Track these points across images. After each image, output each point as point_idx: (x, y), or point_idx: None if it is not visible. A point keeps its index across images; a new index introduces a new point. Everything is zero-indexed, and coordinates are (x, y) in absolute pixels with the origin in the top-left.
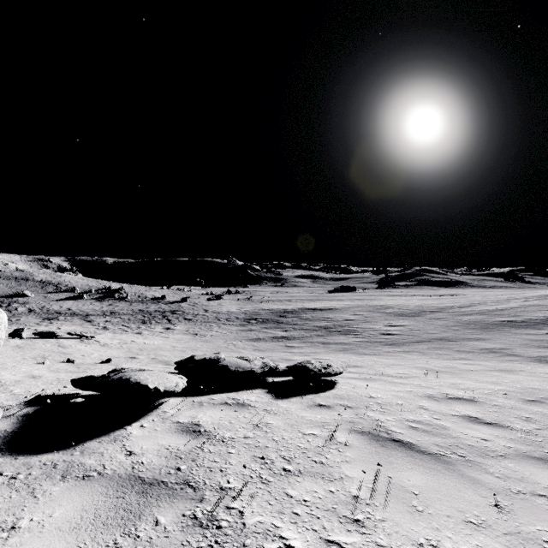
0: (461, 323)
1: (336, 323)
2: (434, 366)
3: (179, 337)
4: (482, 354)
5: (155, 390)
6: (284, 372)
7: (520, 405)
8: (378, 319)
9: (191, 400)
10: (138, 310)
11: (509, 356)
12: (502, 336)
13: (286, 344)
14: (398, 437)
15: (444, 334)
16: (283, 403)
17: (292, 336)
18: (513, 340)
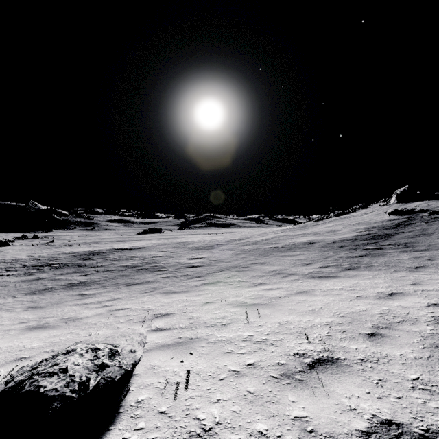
0: (245, 251)
1: (144, 260)
2: (245, 299)
3: None
4: (272, 276)
5: None
6: None
7: (376, 349)
8: (182, 254)
9: None
10: None
11: (292, 276)
12: (275, 259)
13: (81, 292)
14: None
15: (236, 261)
16: None
17: (92, 280)
18: (284, 261)
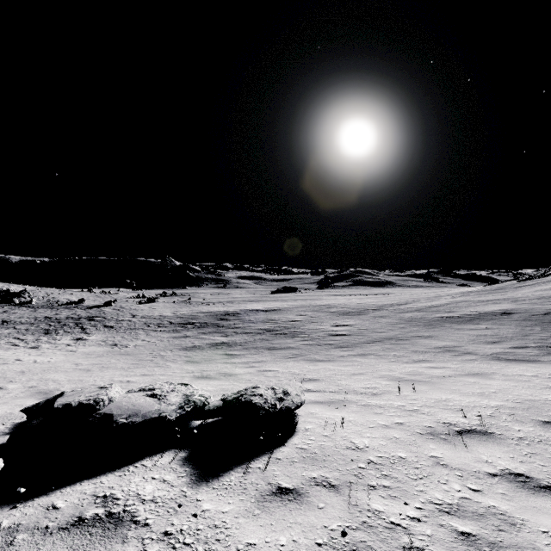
0: (404, 320)
1: (282, 324)
2: (401, 374)
3: (90, 350)
4: (439, 353)
5: None
6: (217, 412)
7: (544, 434)
8: (323, 319)
9: None
10: (43, 317)
11: (467, 355)
12: (447, 332)
13: (226, 352)
14: None
15: (392, 332)
16: (209, 498)
17: (233, 341)
18: (459, 336)
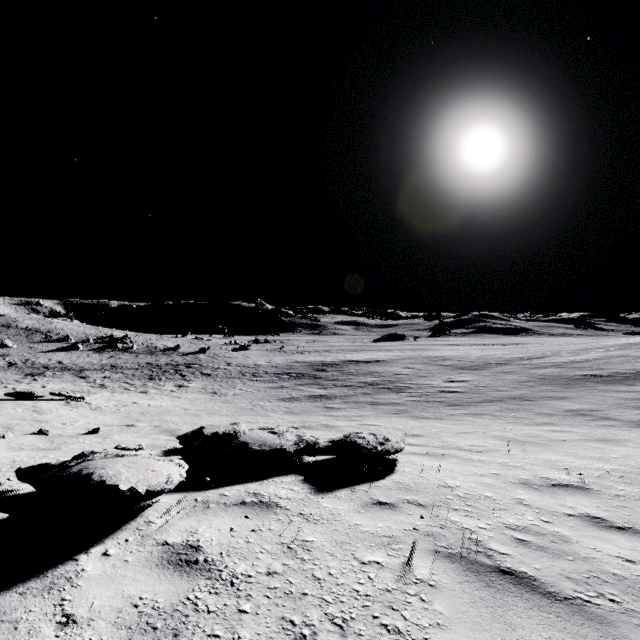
0: (535, 377)
1: (386, 378)
2: (515, 435)
3: (193, 397)
4: (569, 417)
5: (130, 492)
6: (326, 450)
7: None
8: (435, 374)
9: (192, 498)
10: (145, 363)
11: (604, 420)
12: (587, 393)
13: (325, 405)
14: (506, 565)
15: (517, 391)
16: (327, 501)
17: (332, 394)
18: (602, 399)
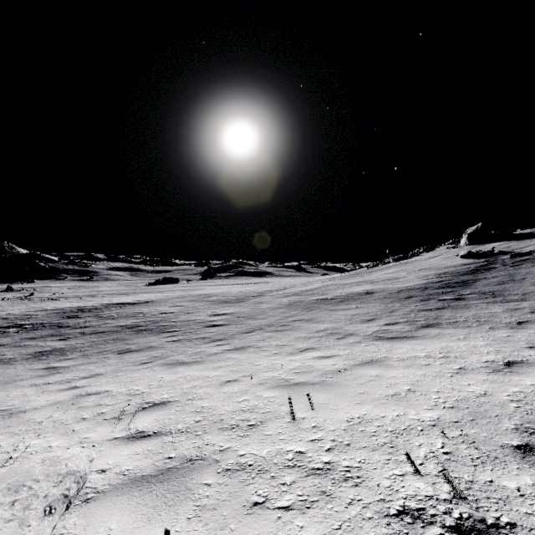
0: (284, 305)
1: (150, 318)
2: (287, 373)
3: None
4: (323, 338)
5: None
6: None
7: None
8: (201, 309)
9: None
10: None
11: (350, 337)
12: (324, 314)
13: (49, 365)
14: None
15: (273, 318)
16: None
17: (72, 346)
18: (336, 317)
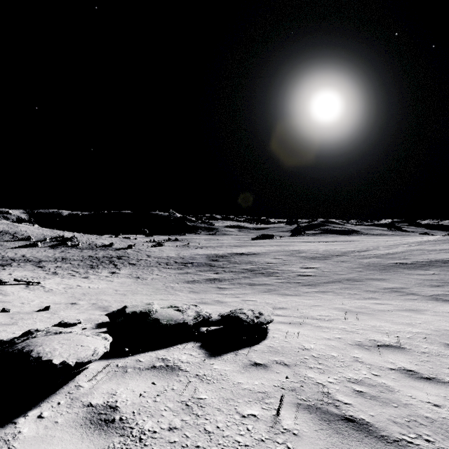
0: (362, 265)
1: (260, 266)
2: (350, 307)
3: (122, 281)
4: (386, 293)
5: (62, 365)
6: (217, 322)
7: (444, 351)
8: (294, 262)
9: (114, 364)
10: (87, 256)
11: (410, 295)
12: (398, 276)
13: (218, 286)
14: (349, 413)
15: (351, 275)
16: (217, 363)
17: (223, 278)
18: (408, 280)
